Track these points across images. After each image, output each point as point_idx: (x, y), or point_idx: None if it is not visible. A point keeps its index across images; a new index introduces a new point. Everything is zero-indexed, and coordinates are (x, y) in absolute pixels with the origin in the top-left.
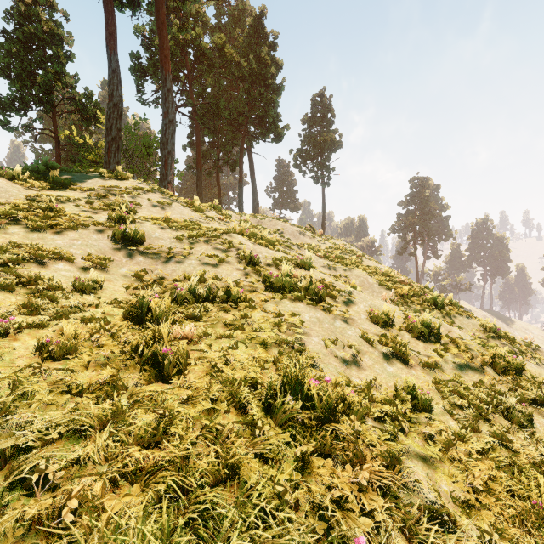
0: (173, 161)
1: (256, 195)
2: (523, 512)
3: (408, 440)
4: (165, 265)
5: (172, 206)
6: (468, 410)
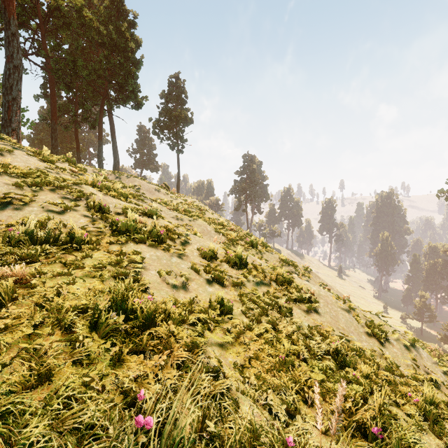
0: (20, 108)
1: (117, 154)
2: (273, 363)
3: (212, 335)
4: None
5: (15, 154)
6: (256, 310)
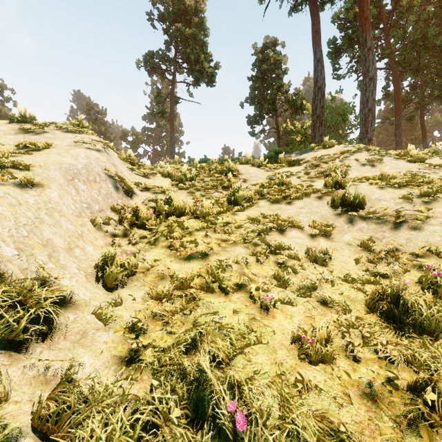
0: (374, 116)
1: None
2: None
3: None
4: (394, 232)
5: (383, 162)
6: None
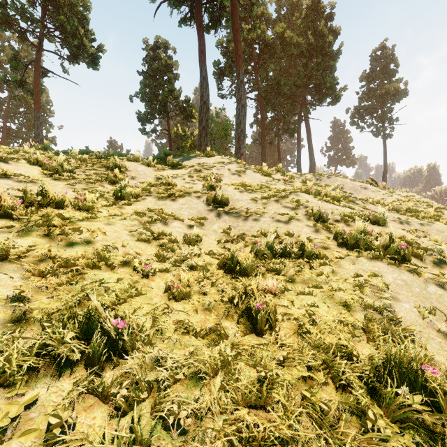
0: (245, 136)
1: (312, 156)
2: None
3: None
4: (244, 222)
5: (246, 173)
6: None
